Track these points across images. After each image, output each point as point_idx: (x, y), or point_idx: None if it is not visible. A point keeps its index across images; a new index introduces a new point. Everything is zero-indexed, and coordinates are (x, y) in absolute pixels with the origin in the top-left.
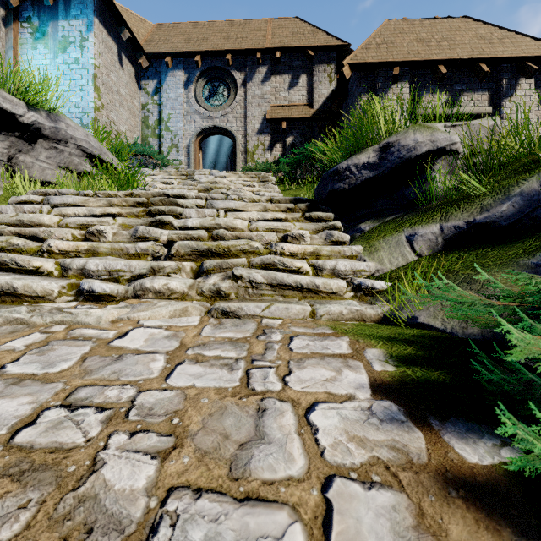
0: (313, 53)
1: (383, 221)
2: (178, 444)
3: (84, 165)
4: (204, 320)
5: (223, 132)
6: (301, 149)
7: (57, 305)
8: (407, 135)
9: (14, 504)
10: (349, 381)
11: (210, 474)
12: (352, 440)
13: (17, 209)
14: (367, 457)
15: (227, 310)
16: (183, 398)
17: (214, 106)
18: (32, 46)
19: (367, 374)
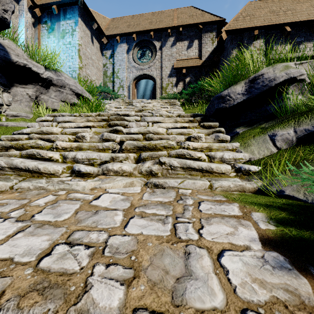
0: (202, 26)
1: (252, 127)
2: (136, 275)
3: (74, 99)
4: (143, 189)
5: (148, 77)
6: (195, 84)
7: (61, 179)
8: (269, 71)
9: (40, 311)
10: (244, 235)
11: (159, 300)
12: (254, 282)
13: (40, 124)
14: (268, 296)
15: (157, 183)
16: (136, 242)
17: (143, 63)
18: (47, 36)
19: (256, 230)
